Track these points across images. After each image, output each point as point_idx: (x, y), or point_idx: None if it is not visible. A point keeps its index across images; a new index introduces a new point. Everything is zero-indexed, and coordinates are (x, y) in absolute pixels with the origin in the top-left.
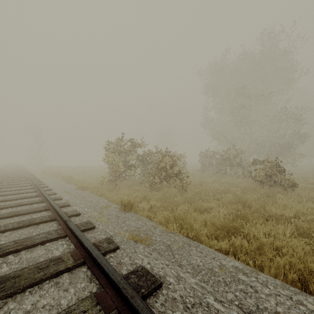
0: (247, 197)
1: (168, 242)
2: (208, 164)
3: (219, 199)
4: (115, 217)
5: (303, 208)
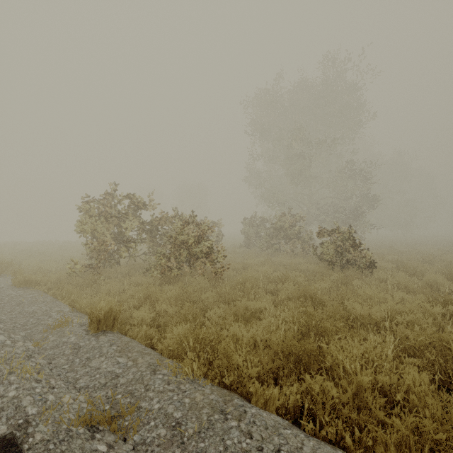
0: (316, 288)
1: (177, 413)
2: (254, 236)
3: (272, 292)
4: (70, 350)
5: (393, 300)
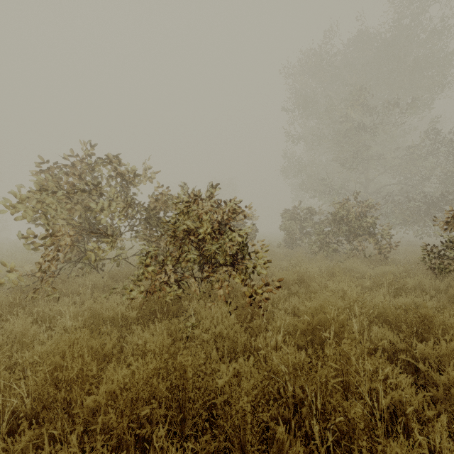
0: None
1: None
2: (299, 233)
3: (388, 351)
4: None
5: None
